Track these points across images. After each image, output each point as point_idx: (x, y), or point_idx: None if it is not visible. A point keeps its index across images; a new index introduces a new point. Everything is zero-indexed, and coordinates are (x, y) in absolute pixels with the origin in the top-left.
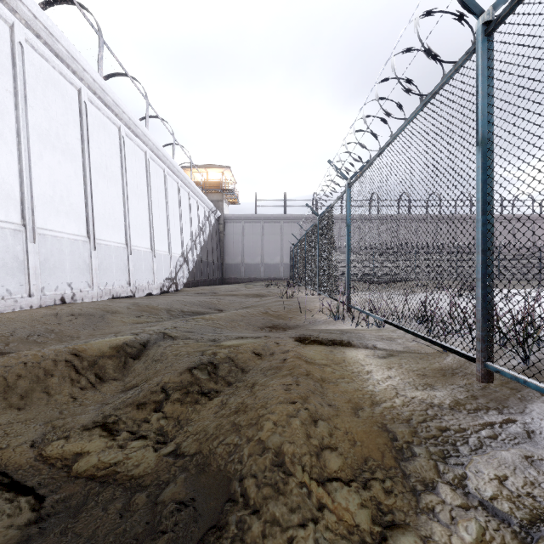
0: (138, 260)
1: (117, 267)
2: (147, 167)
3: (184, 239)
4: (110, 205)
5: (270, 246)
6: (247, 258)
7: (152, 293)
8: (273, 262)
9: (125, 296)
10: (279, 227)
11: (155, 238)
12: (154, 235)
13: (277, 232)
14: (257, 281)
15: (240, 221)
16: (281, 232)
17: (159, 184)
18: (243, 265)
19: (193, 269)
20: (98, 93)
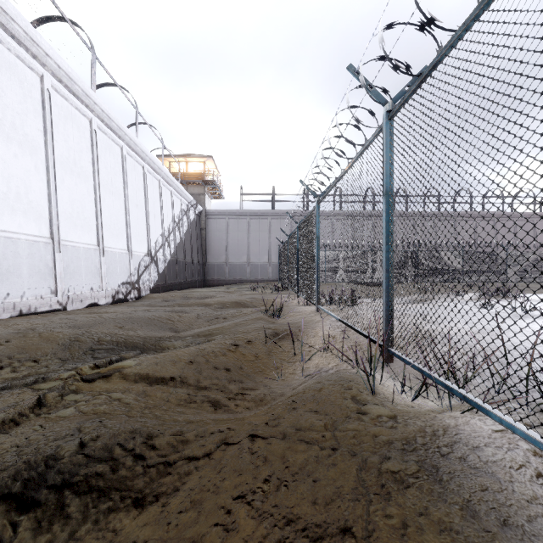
0: (75, 260)
1: (32, 270)
2: (93, 140)
3: (151, 234)
4: (21, 181)
5: (257, 245)
6: (232, 258)
7: (98, 303)
8: (260, 262)
9: (46, 310)
10: (267, 223)
11: (106, 232)
12: (103, 228)
13: (265, 229)
14: (242, 283)
15: (223, 217)
16: (269, 229)
17: (113, 165)
18: (227, 265)
19: (164, 270)
20: None
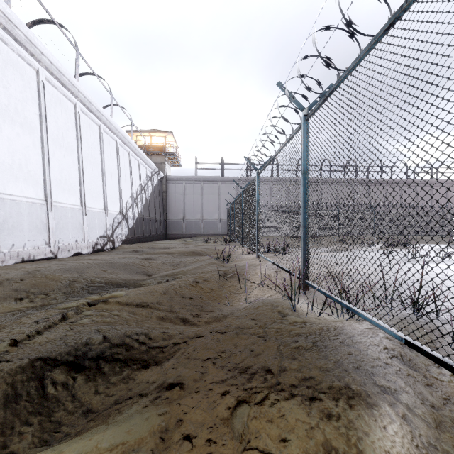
0: (63, 218)
1: (31, 225)
2: (77, 120)
3: (123, 196)
4: (22, 155)
5: (209, 205)
6: (188, 216)
7: (82, 252)
8: (211, 219)
9: (42, 258)
10: (217, 187)
11: (87, 195)
12: (85, 192)
13: (215, 192)
14: (197, 236)
15: (181, 182)
16: (219, 192)
17: (93, 140)
18: (184, 222)
19: (133, 225)
20: (2, 23)
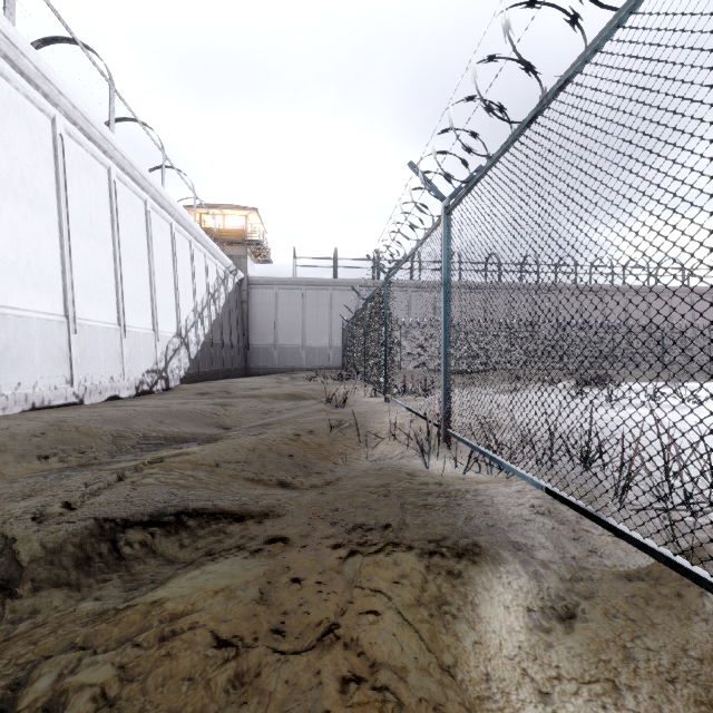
0: (92, 342)
1: (45, 354)
2: (112, 193)
3: (181, 310)
4: (31, 247)
5: (315, 323)
6: (282, 339)
7: (120, 396)
8: (318, 344)
9: (61, 403)
10: (327, 296)
11: (128, 307)
12: (124, 303)
13: (324, 303)
14: (296, 372)
15: (271, 286)
16: (330, 303)
17: (136, 223)
18: (276, 349)
19: (197, 354)
20: (2, 49)
